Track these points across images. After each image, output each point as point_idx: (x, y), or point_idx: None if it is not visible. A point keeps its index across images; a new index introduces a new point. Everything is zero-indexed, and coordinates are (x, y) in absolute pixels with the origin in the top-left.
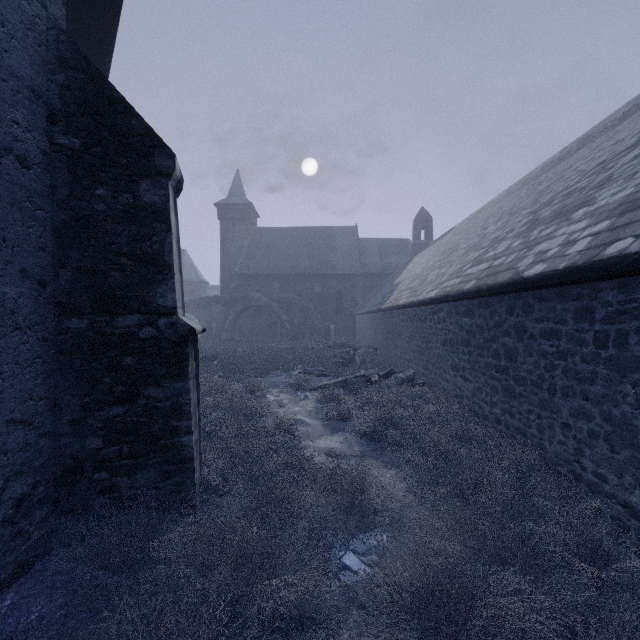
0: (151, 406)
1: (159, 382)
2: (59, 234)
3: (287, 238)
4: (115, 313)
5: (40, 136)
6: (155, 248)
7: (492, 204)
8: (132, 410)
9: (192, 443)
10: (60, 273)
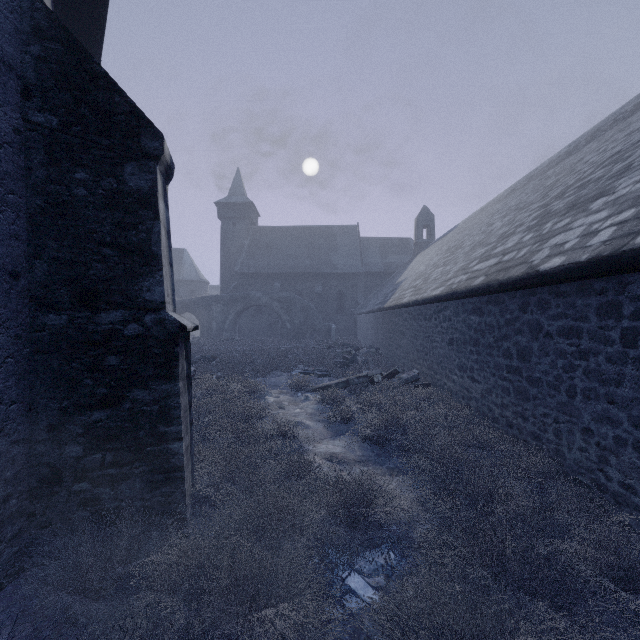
0: (137, 410)
1: (146, 384)
2: (34, 221)
3: (288, 237)
4: (97, 308)
5: (12, 112)
6: (141, 237)
7: (496, 201)
8: (116, 414)
9: (182, 450)
10: (36, 264)
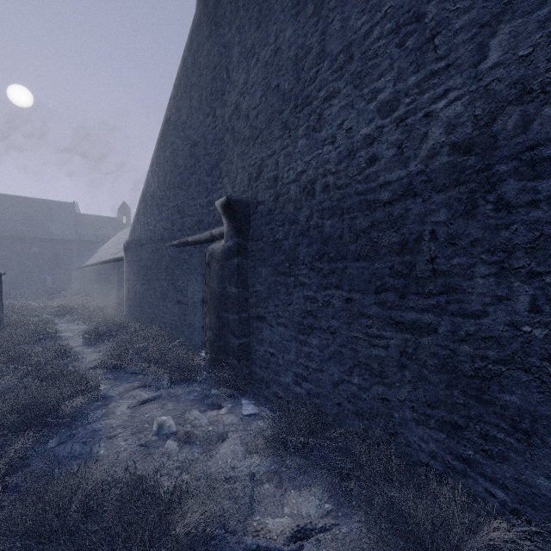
0: None
1: None
2: None
3: (1, 204)
4: None
5: None
6: None
7: None
8: None
9: None
10: None
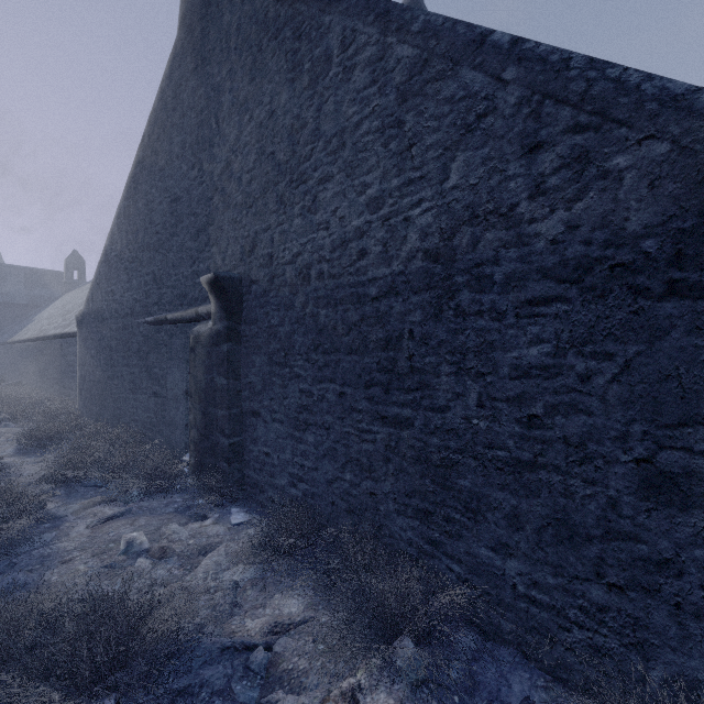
0: None
1: None
2: None
3: None
4: None
5: None
6: None
7: None
8: None
9: None
10: None
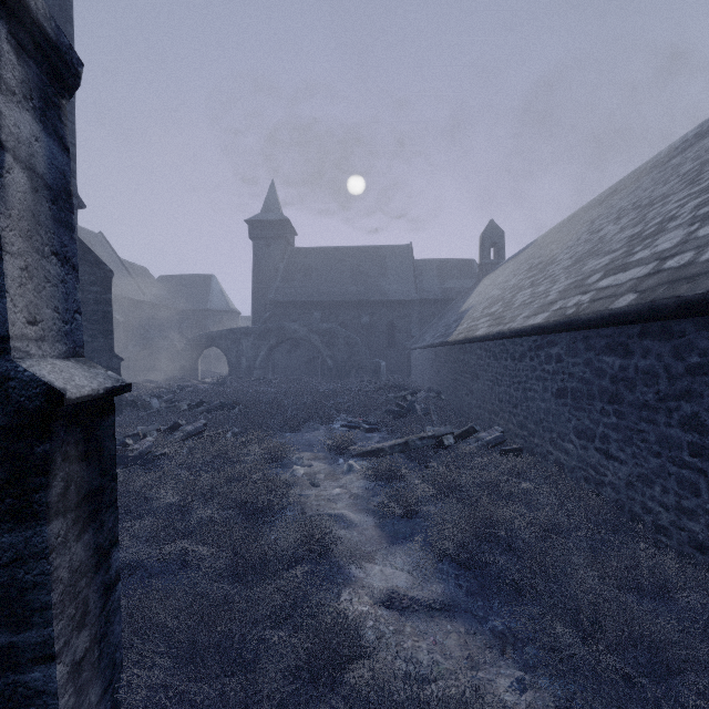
0: None
1: None
2: None
3: (330, 259)
4: None
5: None
6: None
7: (590, 207)
8: None
9: (54, 684)
10: None
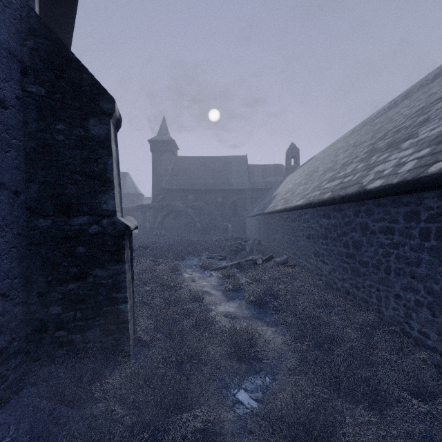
0: (97, 283)
1: (103, 265)
2: (29, 157)
3: (198, 164)
4: (71, 215)
5: (15, 85)
6: (100, 168)
7: (341, 140)
8: (83, 285)
9: (127, 309)
10: (30, 186)
